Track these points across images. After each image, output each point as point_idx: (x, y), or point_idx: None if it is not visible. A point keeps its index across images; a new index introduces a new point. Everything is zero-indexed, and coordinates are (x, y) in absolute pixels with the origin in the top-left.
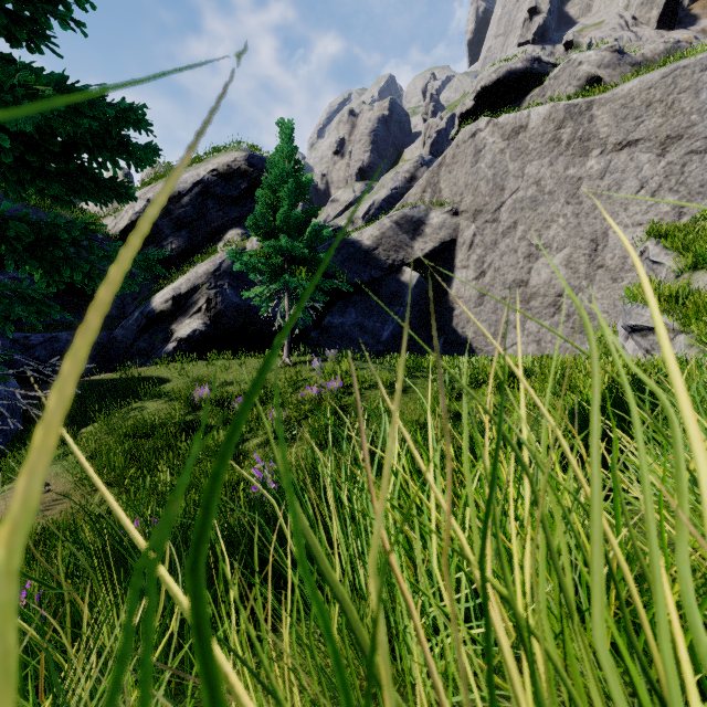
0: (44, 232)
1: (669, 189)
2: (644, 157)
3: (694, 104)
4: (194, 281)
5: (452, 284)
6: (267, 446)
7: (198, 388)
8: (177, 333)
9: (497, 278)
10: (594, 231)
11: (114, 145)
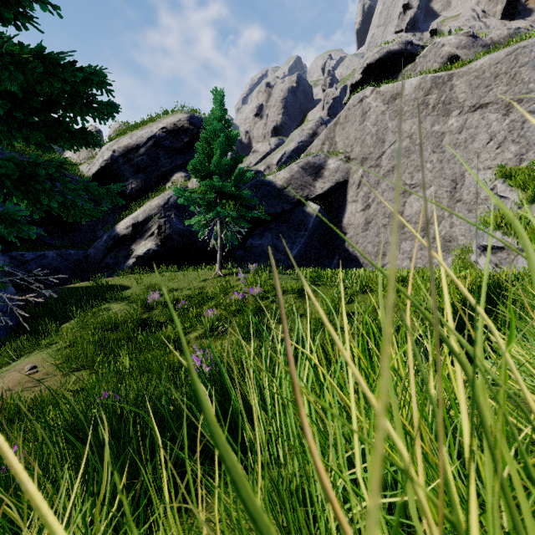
0: (27, 170)
1: (512, 141)
2: (493, 116)
3: (531, 75)
4: (149, 212)
5: (345, 214)
6: (204, 338)
7: (151, 293)
8: (135, 251)
9: (379, 210)
10: (454, 173)
11: (83, 102)
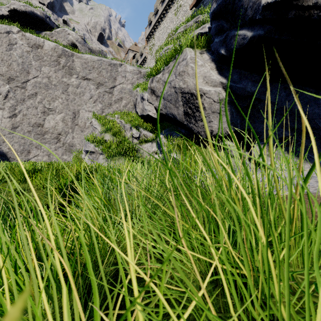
0: None
1: (100, 102)
2: (92, 86)
3: (106, 75)
4: None
5: None
6: None
7: None
8: None
9: (25, 120)
10: (74, 109)
11: None
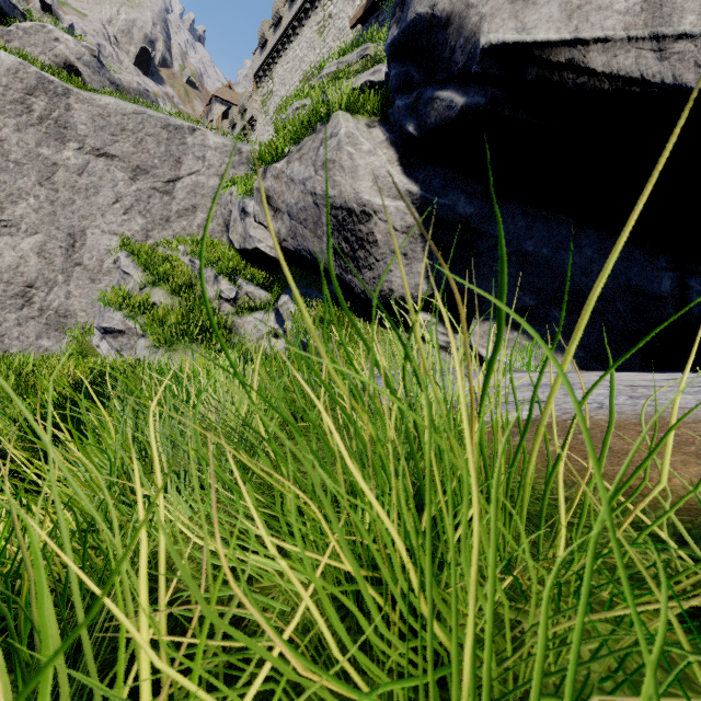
0: None
1: (140, 212)
2: (120, 174)
3: (157, 151)
4: None
5: None
6: None
7: None
8: None
9: None
10: (73, 226)
11: None
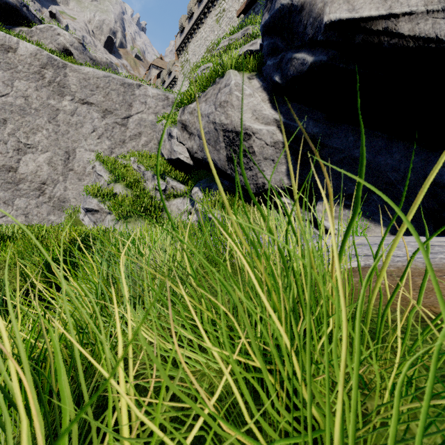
0: None
1: (107, 137)
2: (95, 114)
3: (117, 99)
4: None
5: None
6: None
7: None
8: None
9: None
10: (68, 147)
11: None
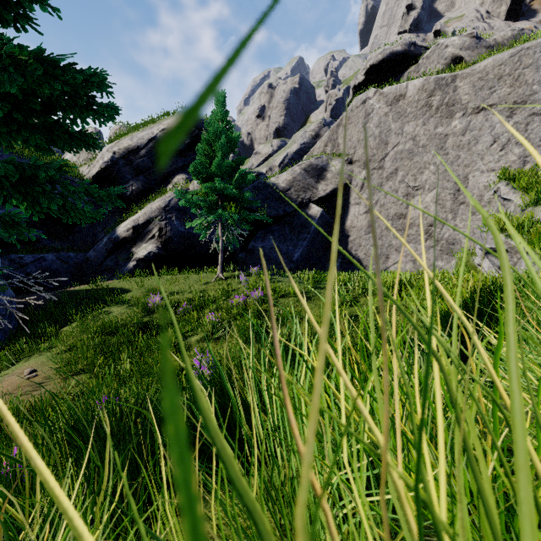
0: (27, 172)
1: (516, 143)
2: (496, 118)
3: (535, 77)
4: (149, 214)
5: (347, 217)
6: (205, 341)
7: (152, 296)
8: (136, 254)
9: (382, 212)
10: (458, 175)
11: (83, 104)
